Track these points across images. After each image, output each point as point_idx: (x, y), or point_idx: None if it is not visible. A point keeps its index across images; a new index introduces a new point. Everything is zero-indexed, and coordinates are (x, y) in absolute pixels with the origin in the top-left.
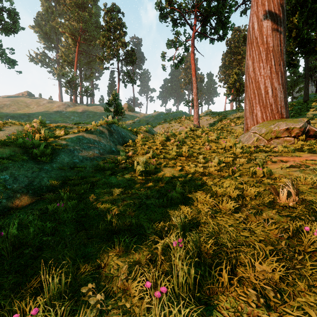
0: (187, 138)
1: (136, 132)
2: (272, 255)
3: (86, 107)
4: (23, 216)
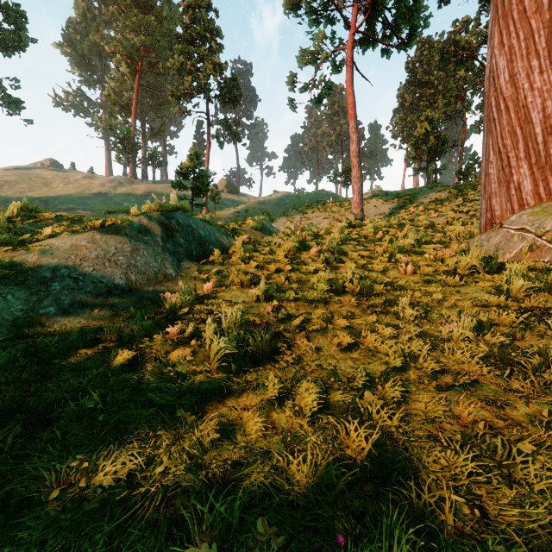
0: (346, 244)
1: (234, 231)
2: None
3: (152, 185)
4: None
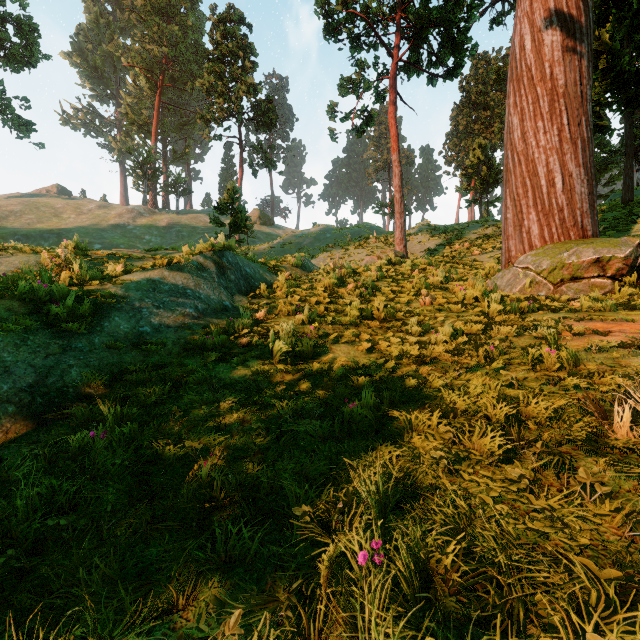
0: (382, 281)
1: (275, 268)
2: (628, 602)
3: (175, 216)
4: (13, 459)
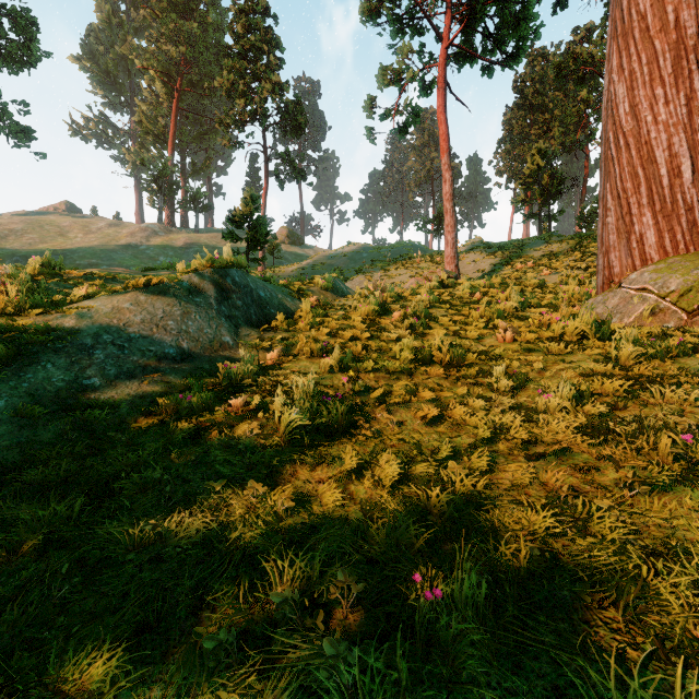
0: (436, 307)
1: (300, 292)
2: None
3: (194, 235)
4: None
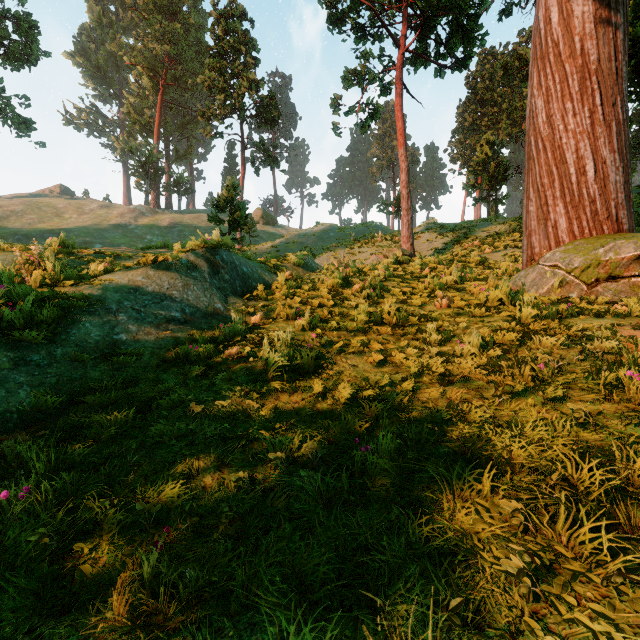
0: (390, 281)
1: (275, 268)
2: None
3: (177, 216)
4: None
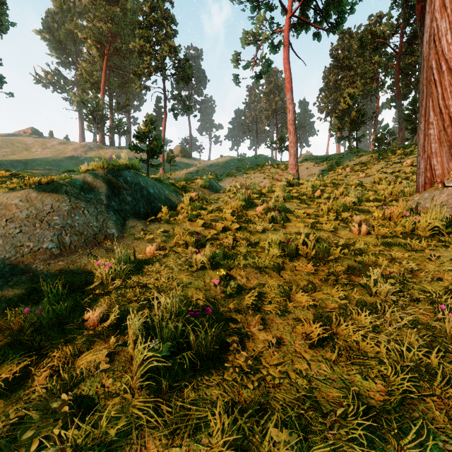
0: (289, 201)
1: (183, 189)
2: None
3: (117, 150)
4: None
